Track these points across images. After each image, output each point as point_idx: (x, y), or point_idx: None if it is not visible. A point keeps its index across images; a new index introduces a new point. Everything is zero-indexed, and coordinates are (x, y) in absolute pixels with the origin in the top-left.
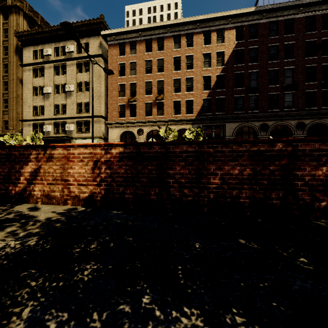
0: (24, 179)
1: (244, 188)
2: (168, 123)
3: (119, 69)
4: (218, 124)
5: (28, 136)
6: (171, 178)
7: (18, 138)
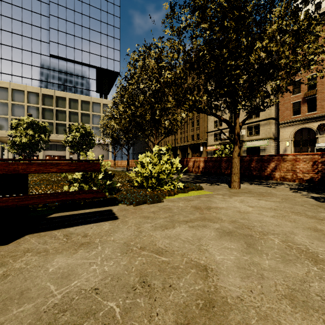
0: (269, 169)
1: None
2: None
3: None
4: None
5: (227, 145)
6: None
7: (221, 147)
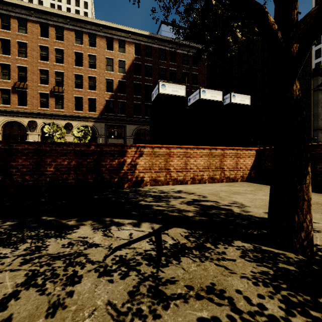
0: None
1: (71, 173)
2: (69, 118)
3: (0, 45)
4: (120, 125)
5: None
6: (14, 168)
7: None
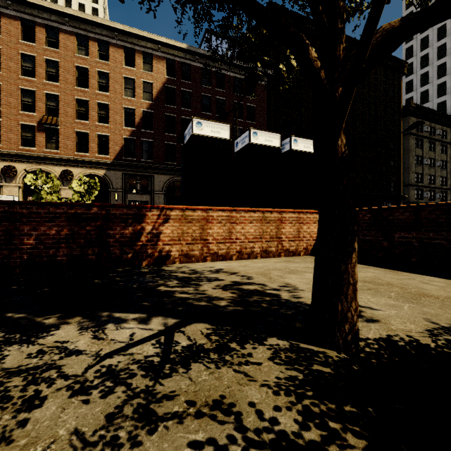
0: None
1: (62, 247)
2: (68, 164)
3: None
4: (145, 174)
5: None
6: None
7: None
